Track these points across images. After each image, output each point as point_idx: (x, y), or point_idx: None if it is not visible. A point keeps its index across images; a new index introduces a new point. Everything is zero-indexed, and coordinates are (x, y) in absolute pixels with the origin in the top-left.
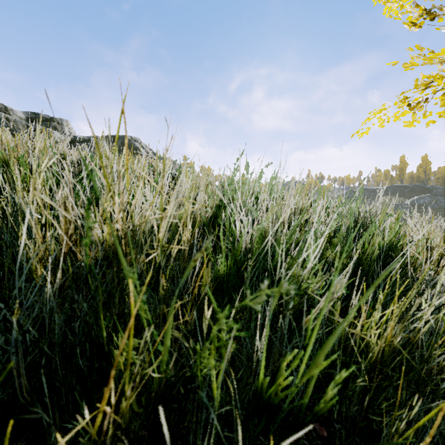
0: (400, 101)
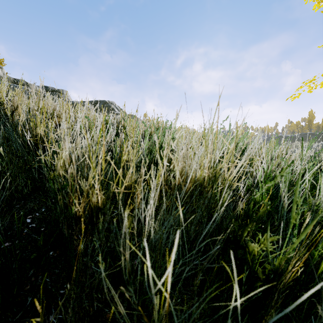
0: None
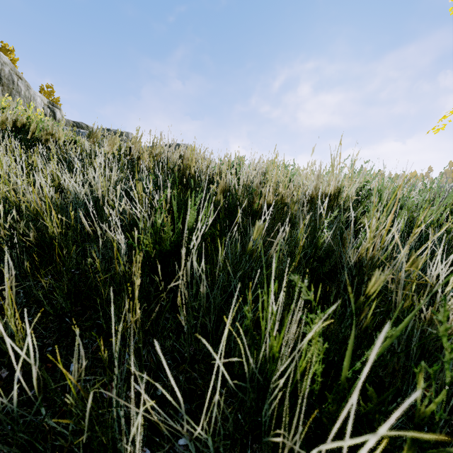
0: None
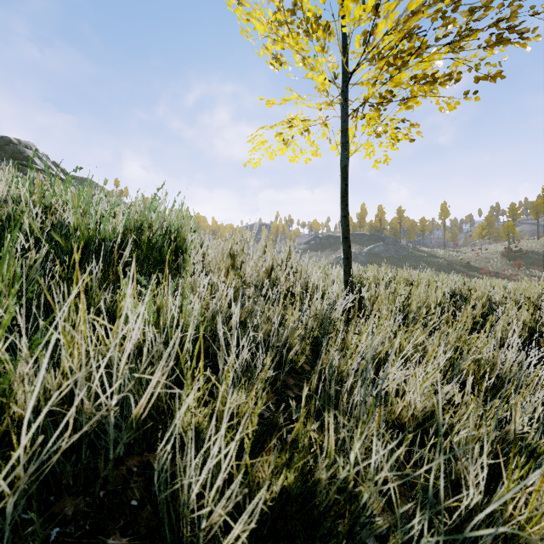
0: (276, 135)
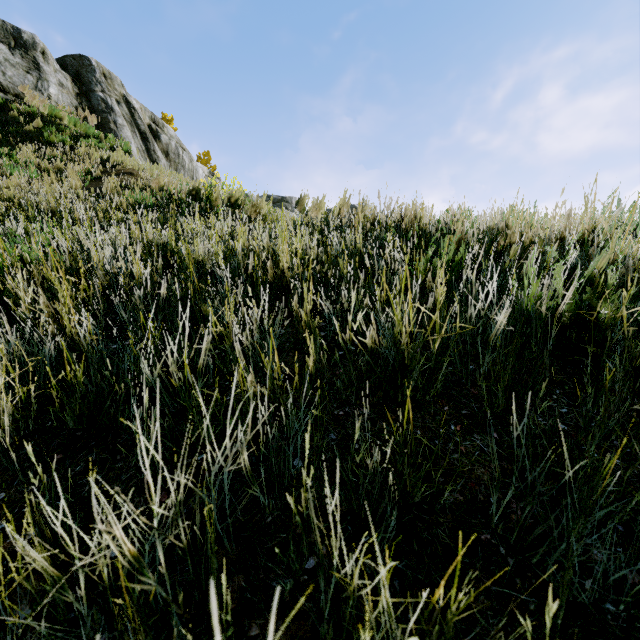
0: None
